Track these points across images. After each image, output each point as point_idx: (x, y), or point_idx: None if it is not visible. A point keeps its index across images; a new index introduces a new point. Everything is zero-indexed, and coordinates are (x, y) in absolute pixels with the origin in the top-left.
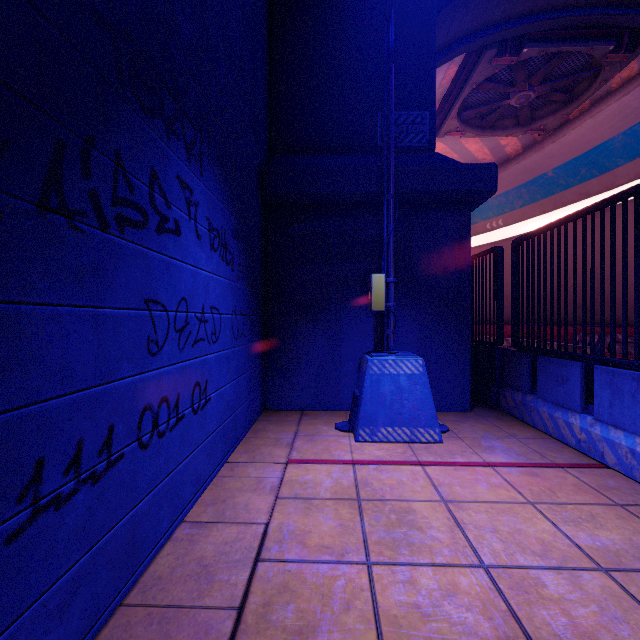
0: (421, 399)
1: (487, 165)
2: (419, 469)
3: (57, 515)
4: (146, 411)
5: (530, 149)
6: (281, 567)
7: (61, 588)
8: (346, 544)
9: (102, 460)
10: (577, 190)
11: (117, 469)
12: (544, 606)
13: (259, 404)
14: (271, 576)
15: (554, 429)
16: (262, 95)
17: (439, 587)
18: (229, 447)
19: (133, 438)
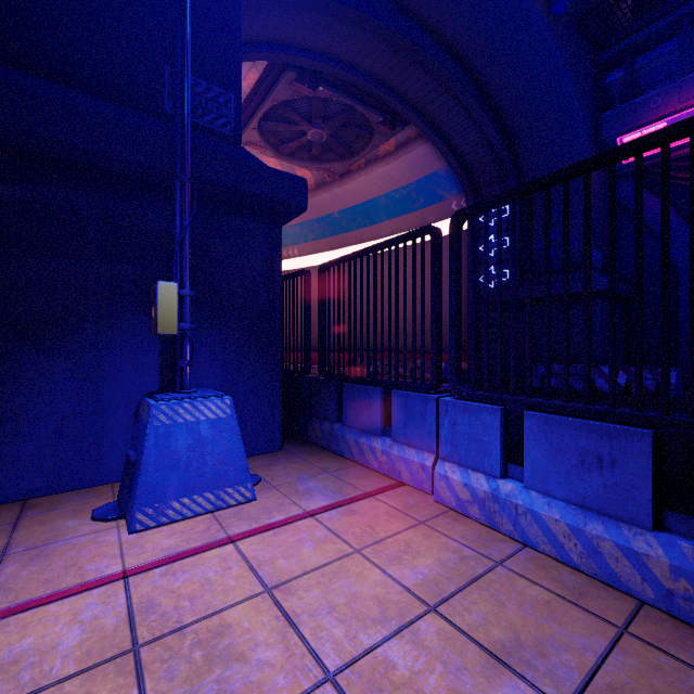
0: (229, 450)
1: (298, 178)
2: (231, 550)
3: None
4: None
5: (321, 187)
6: None
7: None
8: None
9: None
10: (355, 234)
11: None
12: None
13: None
14: None
15: (360, 455)
16: None
17: None
18: None
19: None
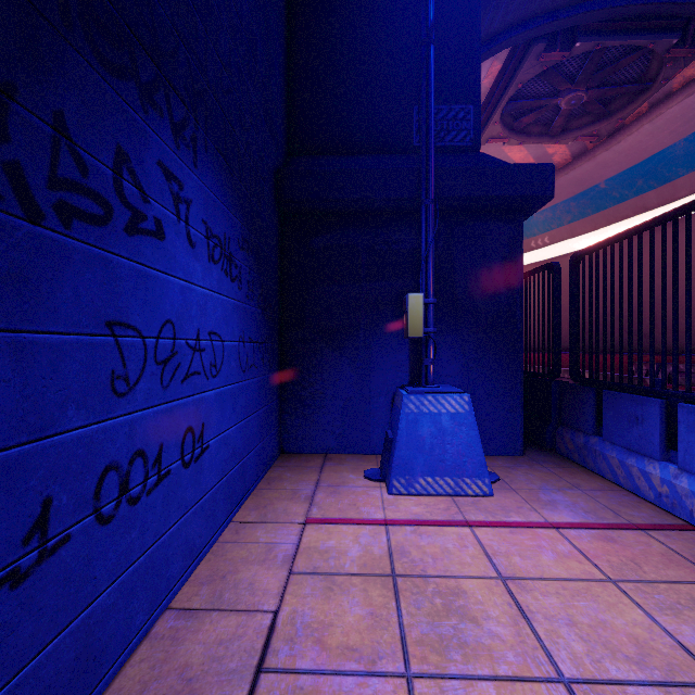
0: (467, 443)
1: (543, 166)
2: (467, 532)
3: None
4: (109, 472)
5: (580, 158)
6: (291, 682)
7: None
8: (378, 644)
9: (30, 550)
10: (632, 203)
11: (58, 558)
12: None
13: (275, 447)
14: None
15: (626, 479)
16: (278, 85)
17: None
18: (235, 503)
19: (86, 511)
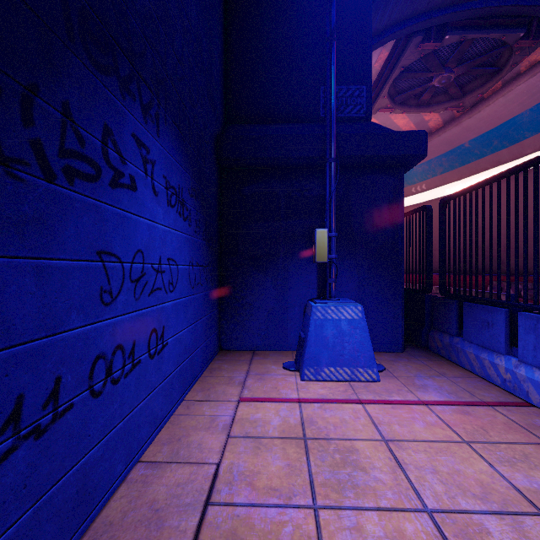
0: (360, 342)
1: (418, 132)
2: (360, 407)
3: None
4: (99, 360)
5: (450, 124)
6: (230, 511)
7: None
8: (293, 486)
9: (47, 413)
10: (490, 159)
11: (65, 420)
12: None
13: (215, 345)
14: (220, 522)
15: (480, 369)
16: (218, 71)
17: (385, 534)
18: (186, 386)
19: (84, 387)
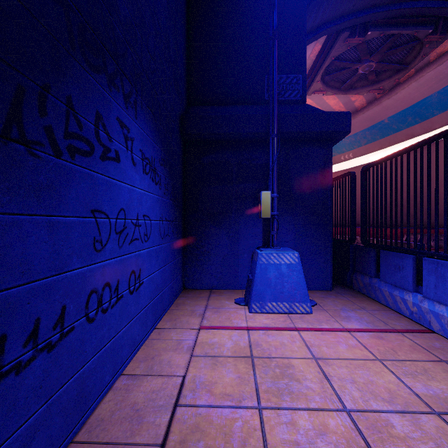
0: (297, 282)
1: (344, 113)
2: (296, 333)
3: (18, 378)
4: (92, 294)
5: (372, 103)
6: (194, 411)
7: (21, 435)
8: (243, 392)
9: (56, 333)
10: (405, 132)
11: (68, 339)
12: (393, 443)
13: (180, 285)
14: (186, 418)
15: (393, 303)
16: (182, 63)
17: (313, 427)
18: (157, 317)
19: (82, 314)
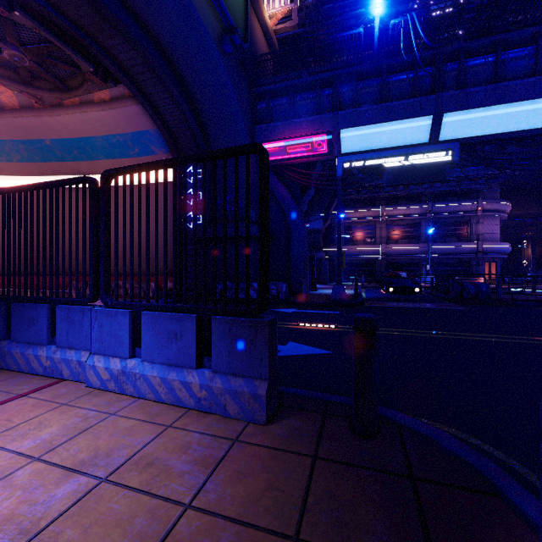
0: None
1: None
2: None
3: None
4: None
5: (28, 110)
6: None
7: None
8: None
9: None
10: (71, 165)
11: None
12: None
13: None
14: None
15: (26, 365)
16: None
17: None
18: None
19: None
